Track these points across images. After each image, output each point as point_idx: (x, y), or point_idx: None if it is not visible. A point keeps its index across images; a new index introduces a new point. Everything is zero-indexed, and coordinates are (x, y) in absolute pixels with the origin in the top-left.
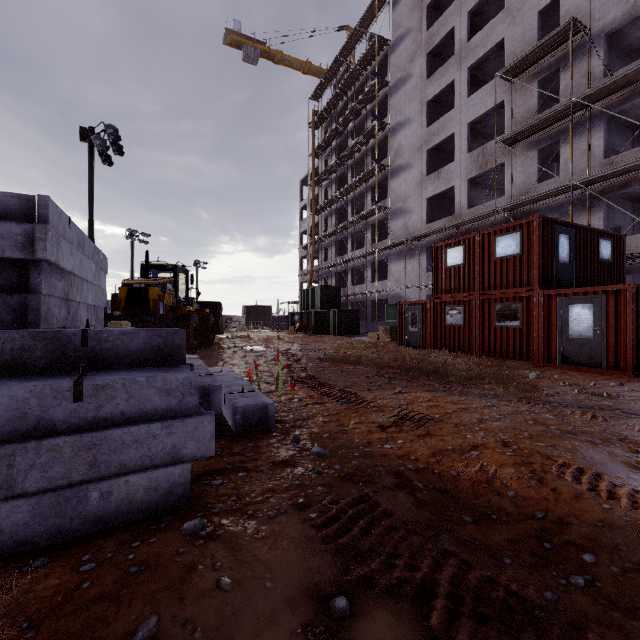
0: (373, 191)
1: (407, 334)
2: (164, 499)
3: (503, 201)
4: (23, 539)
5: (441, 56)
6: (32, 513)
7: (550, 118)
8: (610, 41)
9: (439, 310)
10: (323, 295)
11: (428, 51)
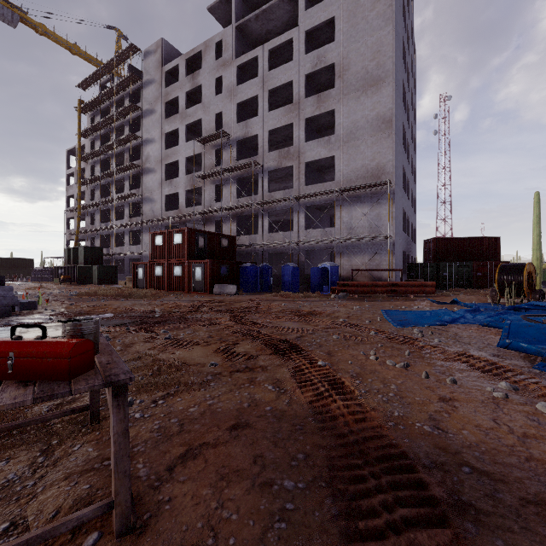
0: (131, 179)
1: (137, 281)
2: (4, 314)
3: (201, 208)
4: None
5: (175, 106)
6: None
7: (217, 173)
8: (242, 143)
9: (152, 268)
10: (87, 254)
11: (165, 102)
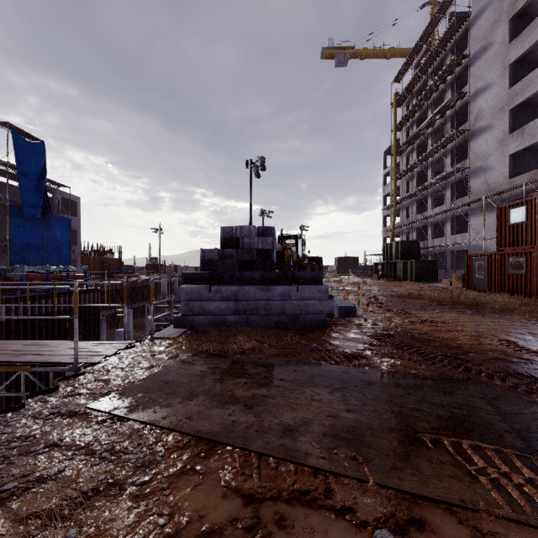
0: (453, 153)
1: (474, 280)
2: (319, 324)
3: None
4: (286, 326)
5: (528, 15)
6: (288, 319)
7: None
8: None
9: (502, 260)
10: (402, 248)
11: (510, 17)
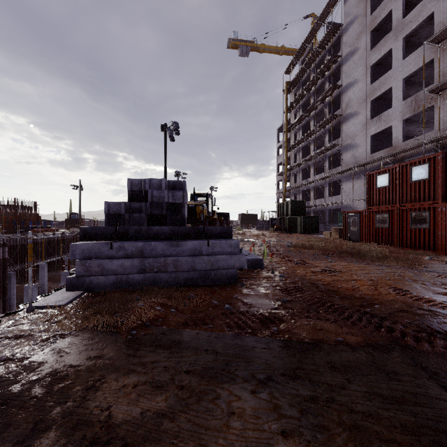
0: (329, 133)
1: (349, 232)
2: (230, 279)
3: (432, 134)
4: (197, 282)
5: (382, 30)
6: (199, 276)
7: None
8: None
9: (371, 217)
10: (292, 207)
11: (371, 30)
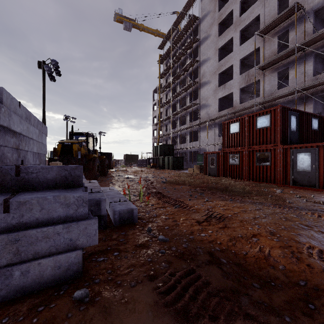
0: (190, 95)
1: (209, 169)
2: (64, 273)
3: (259, 99)
4: None
5: (226, 25)
6: None
7: (284, 55)
8: (316, 14)
9: (226, 156)
10: (164, 149)
11: (219, 22)
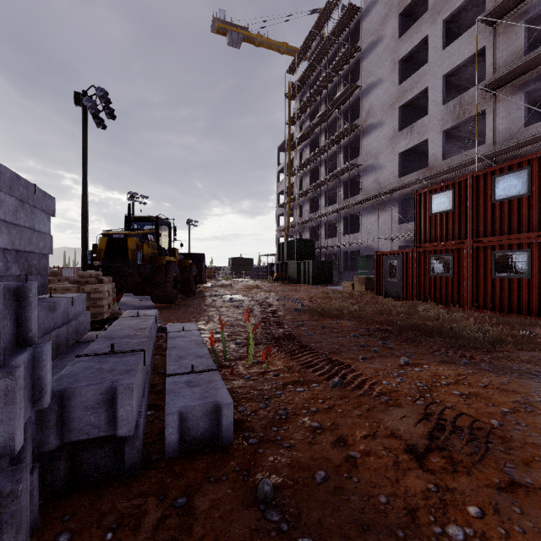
0: (345, 151)
1: (385, 284)
2: None
3: (483, 149)
4: None
5: (413, 16)
6: None
7: None
8: None
9: (422, 259)
10: (298, 247)
11: (400, 11)
